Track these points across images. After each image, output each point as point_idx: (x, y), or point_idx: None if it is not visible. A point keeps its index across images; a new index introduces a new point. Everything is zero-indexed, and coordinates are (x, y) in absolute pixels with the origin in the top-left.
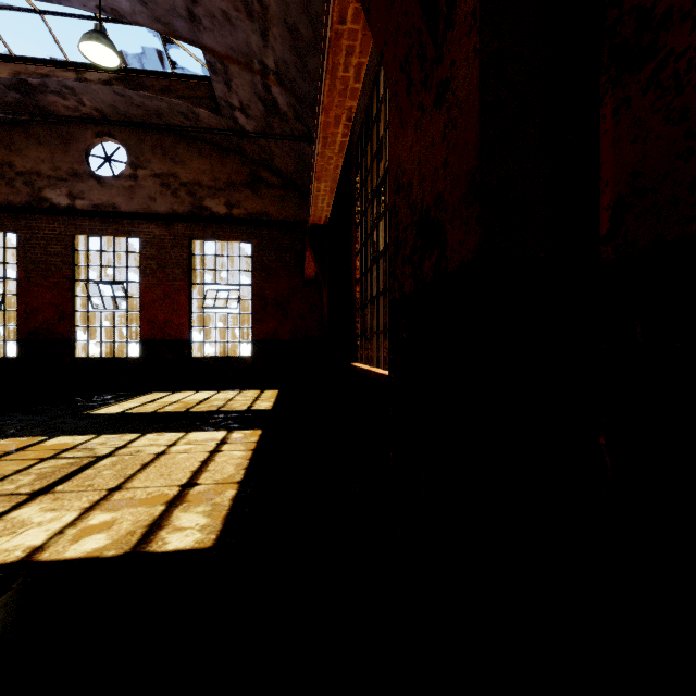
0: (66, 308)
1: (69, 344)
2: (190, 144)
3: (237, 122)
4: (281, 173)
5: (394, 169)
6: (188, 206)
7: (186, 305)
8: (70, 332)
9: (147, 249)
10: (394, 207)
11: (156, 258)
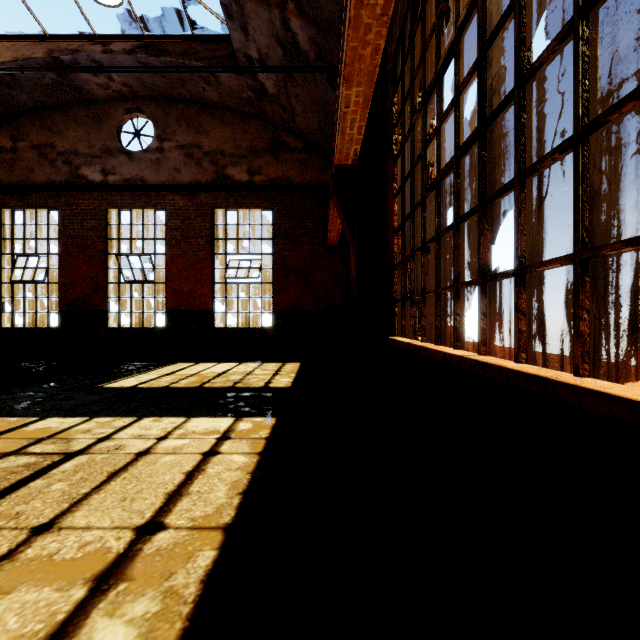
0: (100, 280)
1: (102, 314)
2: (213, 112)
3: (257, 79)
4: (302, 134)
5: None
6: (211, 175)
7: (209, 275)
8: (103, 303)
9: (172, 220)
10: None
11: (180, 229)
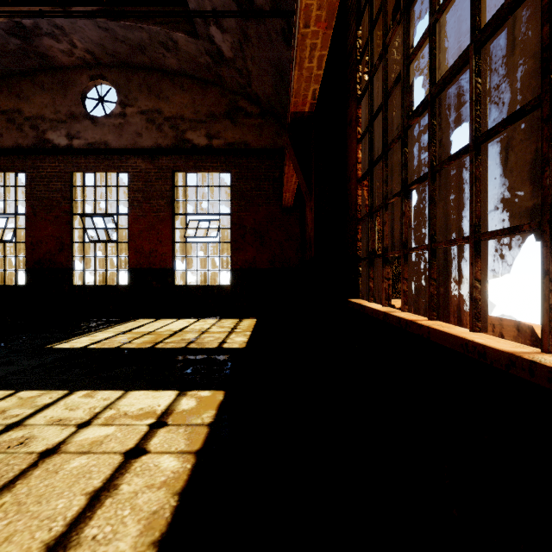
0: (65, 239)
1: (67, 272)
2: (173, 79)
3: (213, 42)
4: (259, 100)
5: None
6: (171, 139)
7: (169, 234)
8: (68, 261)
9: (134, 183)
10: None
11: (142, 190)
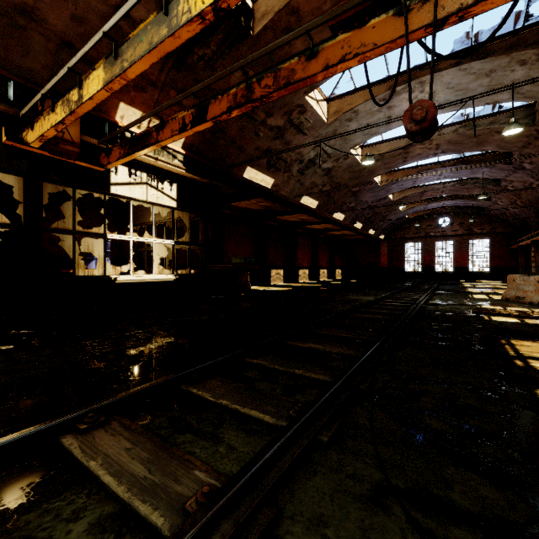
0: (433, 260)
1: (434, 268)
2: (468, 214)
3: (489, 213)
4: (500, 219)
5: (536, 256)
6: (468, 231)
7: (467, 258)
8: (434, 265)
9: (455, 244)
10: (536, 259)
11: (458, 246)
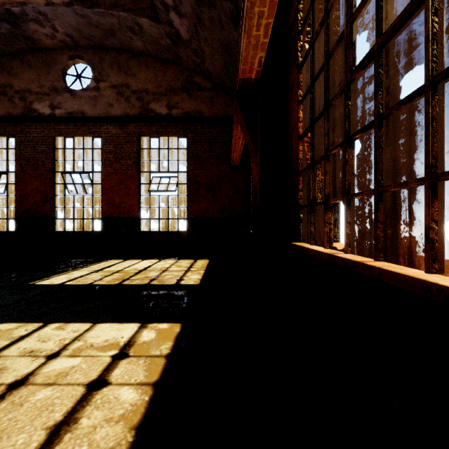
0: (49, 193)
1: (50, 220)
2: (139, 59)
3: (172, 25)
4: (211, 75)
5: None
6: (137, 109)
7: (136, 189)
8: (51, 211)
9: (106, 145)
10: None
11: (113, 152)
